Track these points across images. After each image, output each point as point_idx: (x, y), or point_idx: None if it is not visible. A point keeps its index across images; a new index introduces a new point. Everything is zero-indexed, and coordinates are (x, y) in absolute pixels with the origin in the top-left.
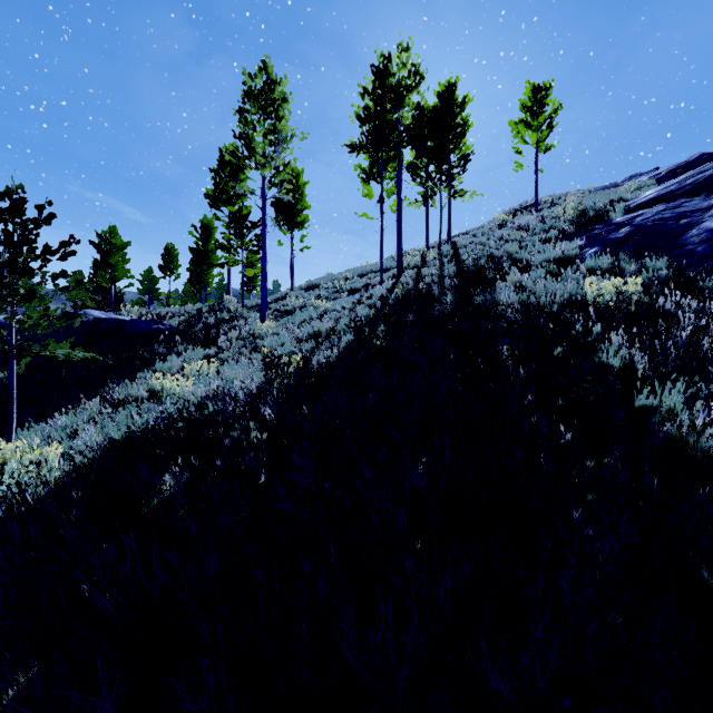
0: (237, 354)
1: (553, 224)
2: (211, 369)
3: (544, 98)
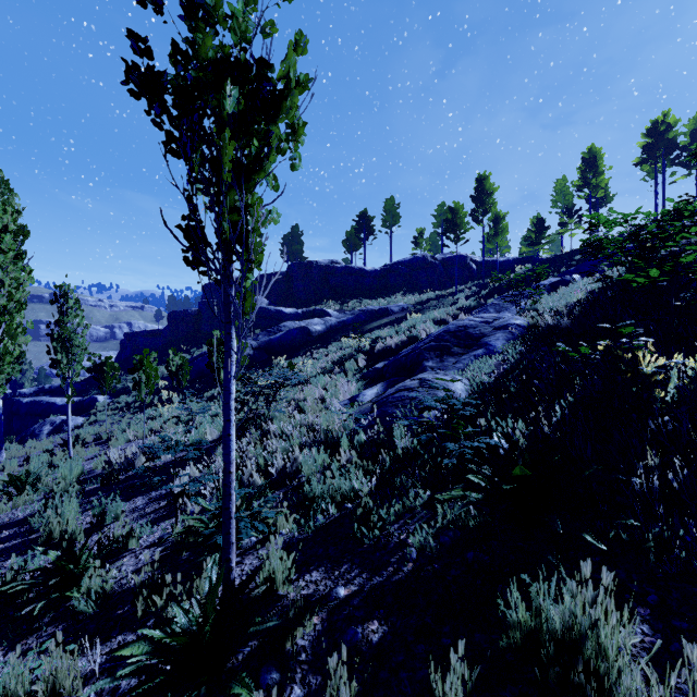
0: None
1: None
2: None
3: None
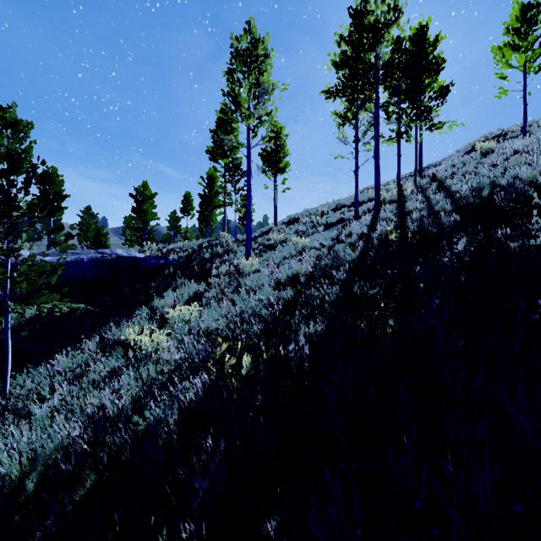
0: (220, 294)
1: None
2: (193, 313)
3: (535, 16)
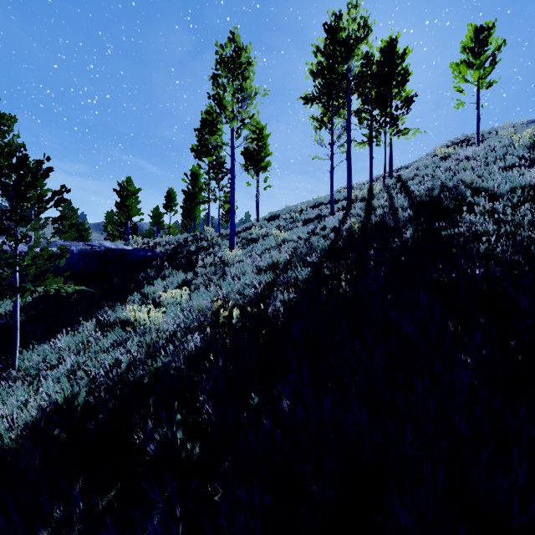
0: (208, 281)
1: (506, 152)
2: (183, 296)
3: (486, 38)
